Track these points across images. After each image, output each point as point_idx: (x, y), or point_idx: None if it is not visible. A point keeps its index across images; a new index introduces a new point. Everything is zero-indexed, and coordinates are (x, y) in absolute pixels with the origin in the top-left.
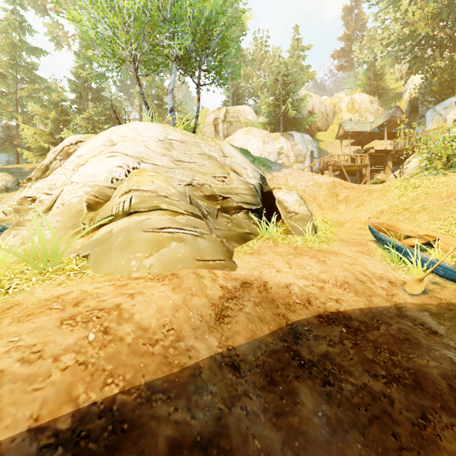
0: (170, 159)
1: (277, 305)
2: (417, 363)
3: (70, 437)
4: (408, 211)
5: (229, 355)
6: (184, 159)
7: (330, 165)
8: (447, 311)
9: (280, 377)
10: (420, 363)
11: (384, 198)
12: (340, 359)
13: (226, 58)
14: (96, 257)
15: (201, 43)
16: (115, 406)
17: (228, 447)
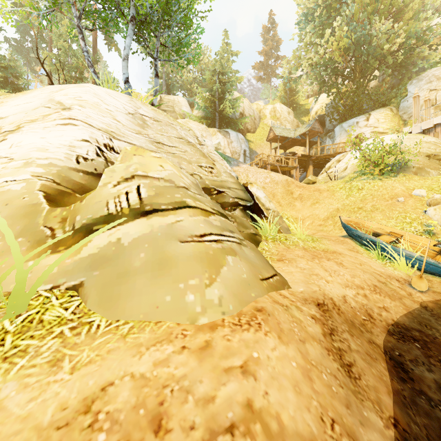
0: (148, 140)
1: (359, 328)
2: None
3: None
4: (363, 210)
5: (403, 437)
6: (164, 142)
7: (268, 164)
8: None
9: None
10: None
11: (334, 197)
12: None
13: (189, 36)
14: (101, 289)
15: (165, 9)
16: None
17: None
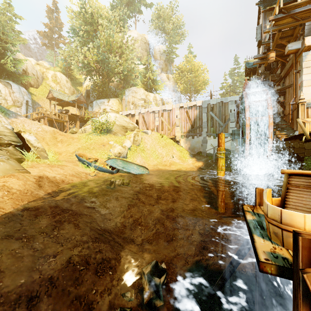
0: None
1: (54, 182)
2: (94, 189)
3: (25, 209)
4: (89, 149)
5: (49, 194)
6: None
7: (46, 117)
8: (100, 178)
9: (64, 197)
10: (95, 189)
11: (79, 142)
12: (77, 192)
13: None
14: None
15: None
16: (30, 204)
17: (61, 206)
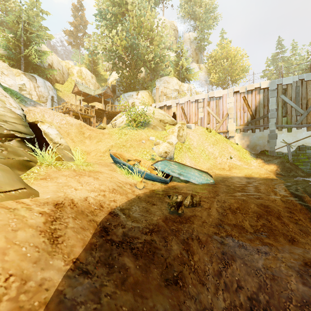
0: None
1: (86, 214)
2: (155, 219)
3: None
4: (125, 147)
5: (76, 267)
6: None
7: (71, 111)
8: (153, 193)
9: (112, 261)
10: (155, 219)
11: (111, 138)
12: (130, 233)
13: None
14: None
15: None
16: None
17: None
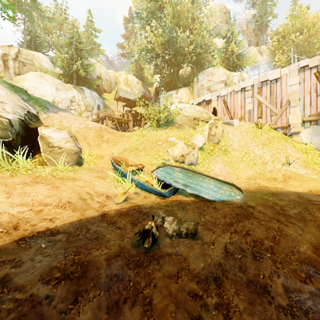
0: None
1: None
2: (94, 255)
3: None
4: (137, 150)
5: None
6: None
7: (107, 116)
8: (132, 211)
9: None
10: (95, 255)
11: (129, 141)
12: (19, 278)
13: None
14: None
15: None
16: None
17: None
